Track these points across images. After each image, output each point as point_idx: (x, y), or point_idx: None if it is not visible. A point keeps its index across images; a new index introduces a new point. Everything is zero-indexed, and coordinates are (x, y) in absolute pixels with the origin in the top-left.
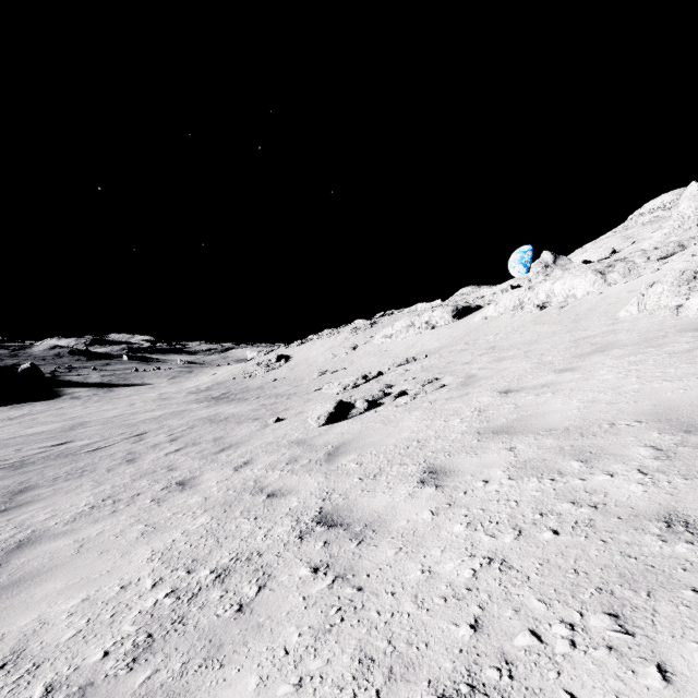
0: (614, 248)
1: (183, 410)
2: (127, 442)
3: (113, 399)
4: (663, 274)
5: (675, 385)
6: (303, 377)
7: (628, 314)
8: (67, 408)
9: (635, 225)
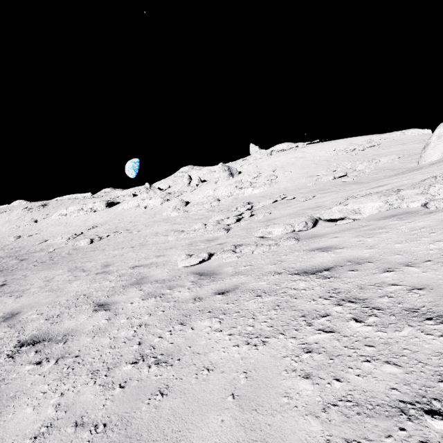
0: (170, 185)
1: None
2: None
3: None
4: None
5: (162, 227)
6: None
7: (165, 214)
8: None
9: (177, 176)
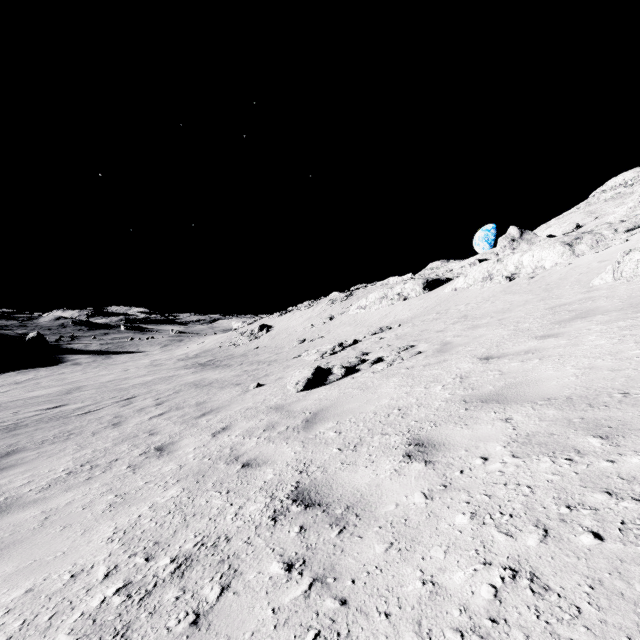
0: (578, 223)
1: (172, 376)
2: (116, 405)
3: (110, 365)
4: (633, 244)
5: None
6: (283, 345)
7: (603, 282)
8: (67, 373)
9: (597, 201)
